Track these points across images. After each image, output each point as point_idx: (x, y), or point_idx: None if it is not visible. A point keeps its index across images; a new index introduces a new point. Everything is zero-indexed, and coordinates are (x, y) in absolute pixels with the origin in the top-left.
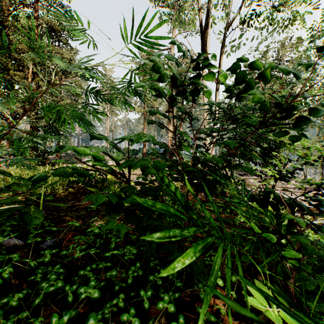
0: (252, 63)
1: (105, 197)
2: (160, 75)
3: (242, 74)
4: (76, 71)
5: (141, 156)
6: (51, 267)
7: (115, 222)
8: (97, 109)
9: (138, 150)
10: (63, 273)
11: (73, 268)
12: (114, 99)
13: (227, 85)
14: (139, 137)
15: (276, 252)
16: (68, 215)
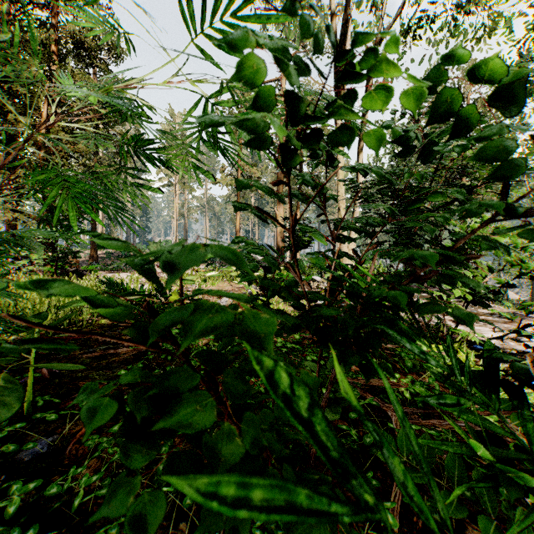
0: (487, 63)
1: (116, 405)
2: (262, 91)
3: (456, 93)
4: (72, 90)
5: None
6: (20, 530)
7: (135, 492)
8: (141, 179)
9: None
10: (52, 532)
11: (75, 518)
12: (171, 158)
13: (401, 128)
14: (197, 260)
15: (531, 509)
16: (90, 377)
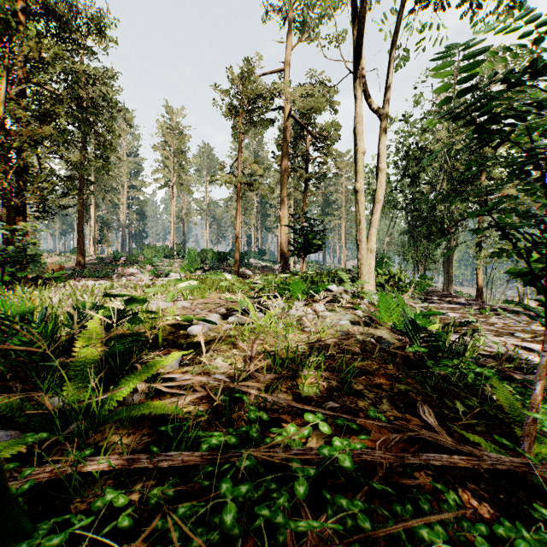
0: None
1: None
2: None
3: None
4: None
5: (233, 264)
6: None
7: None
8: None
9: (228, 253)
10: None
11: None
12: None
13: None
14: None
15: None
16: None
